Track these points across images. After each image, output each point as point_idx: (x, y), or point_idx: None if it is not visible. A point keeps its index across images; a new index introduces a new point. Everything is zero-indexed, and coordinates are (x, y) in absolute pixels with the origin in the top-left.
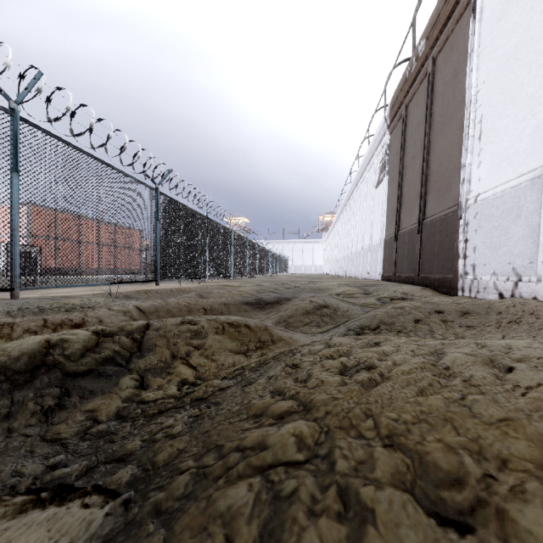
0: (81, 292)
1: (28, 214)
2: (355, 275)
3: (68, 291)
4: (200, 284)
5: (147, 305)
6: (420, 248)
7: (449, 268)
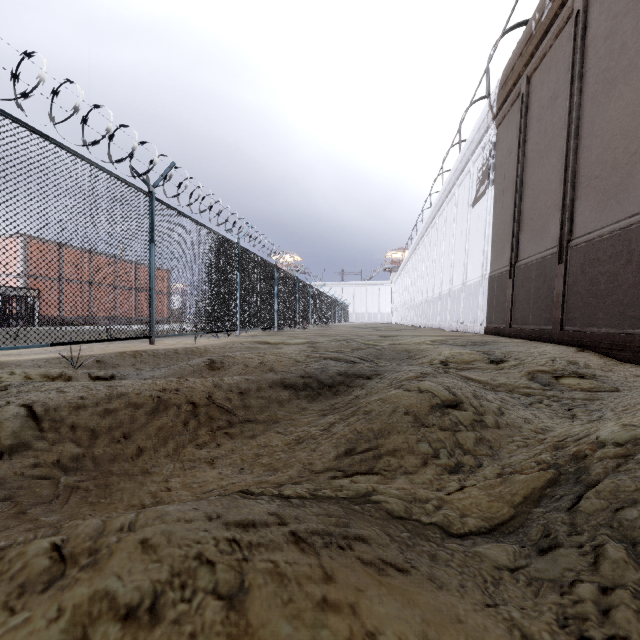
0: (37, 354)
1: (24, 248)
2: (440, 325)
3: (22, 352)
4: (227, 340)
5: (57, 403)
6: (564, 285)
7: (636, 317)
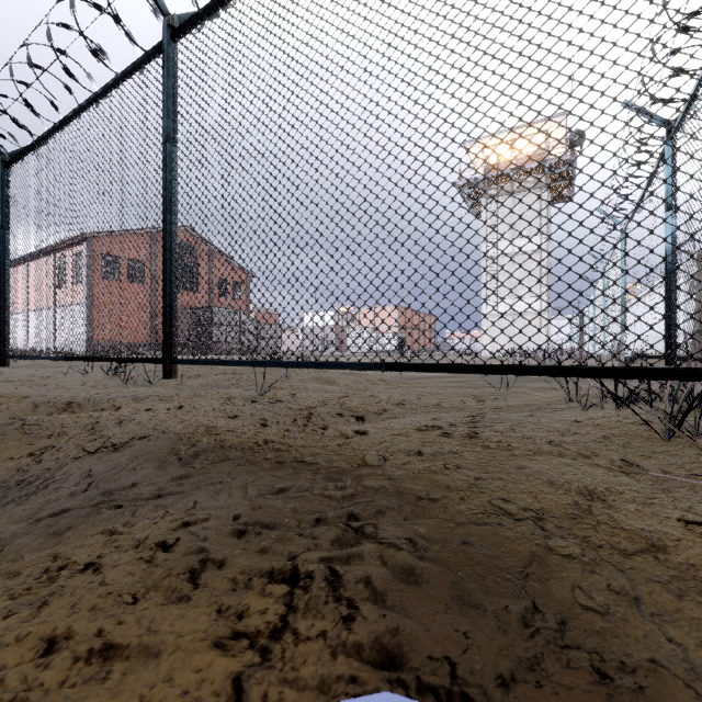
0: None
1: (398, 313)
2: None
3: None
4: None
5: None
6: None
7: None
